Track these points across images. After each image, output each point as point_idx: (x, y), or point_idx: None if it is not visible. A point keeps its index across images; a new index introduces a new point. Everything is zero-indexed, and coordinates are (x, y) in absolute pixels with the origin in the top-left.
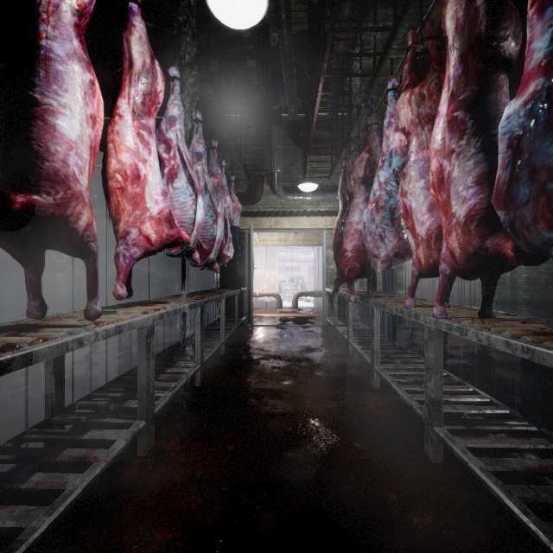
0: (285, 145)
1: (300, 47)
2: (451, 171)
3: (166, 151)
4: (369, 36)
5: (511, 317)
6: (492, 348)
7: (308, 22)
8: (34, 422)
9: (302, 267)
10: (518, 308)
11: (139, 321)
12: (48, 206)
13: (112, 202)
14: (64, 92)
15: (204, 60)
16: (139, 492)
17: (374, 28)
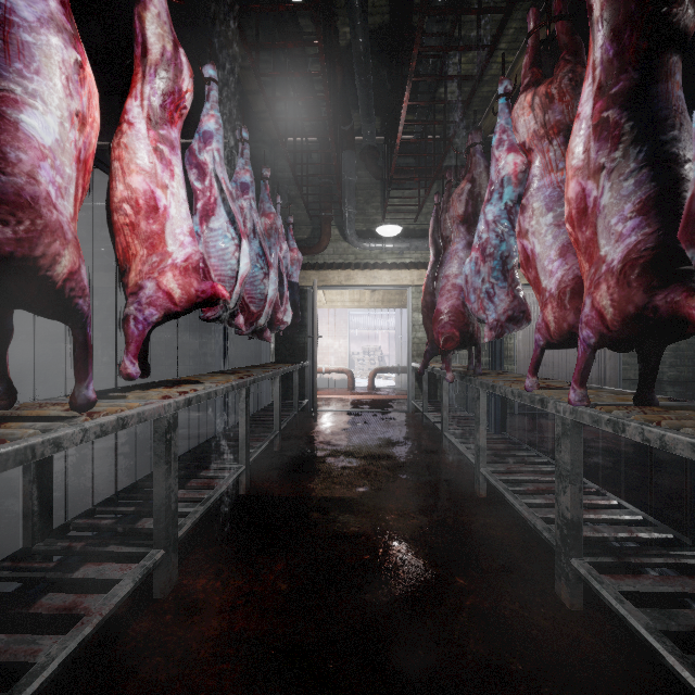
0: (359, 177)
1: (378, 47)
2: (598, 196)
3: (199, 178)
4: (469, 32)
5: (679, 404)
6: (631, 441)
7: (390, 10)
8: (15, 546)
9: (380, 335)
10: (662, 388)
11: (154, 410)
12: (5, 241)
13: (119, 243)
14: (34, 73)
15: (250, 56)
16: (151, 656)
17: (481, 9)
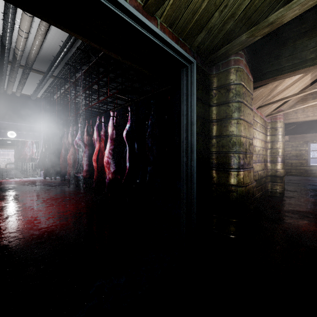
0: None
1: None
2: None
3: None
4: None
5: None
6: None
7: None
8: None
9: (10, 154)
10: None
11: None
12: None
13: None
14: None
15: None
16: None
17: None
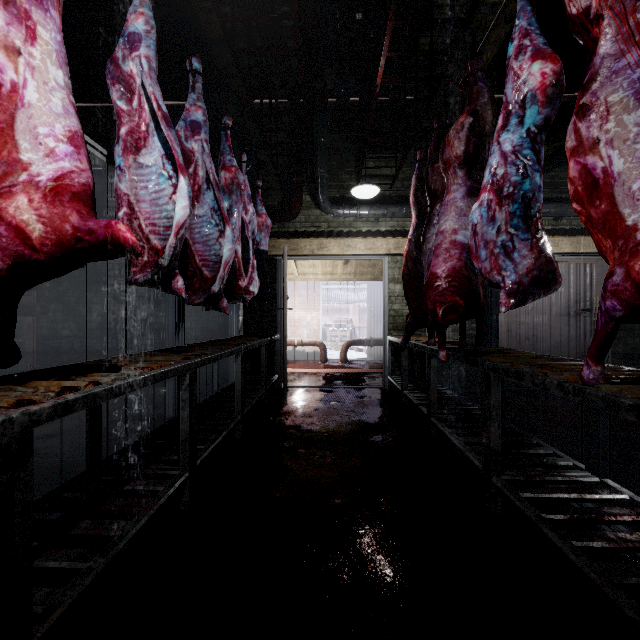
0: (332, 141)
1: None
2: None
3: (125, 99)
4: None
5: None
6: (639, 426)
7: None
8: None
9: (351, 309)
10: None
11: None
12: None
13: None
14: None
15: None
16: None
17: None
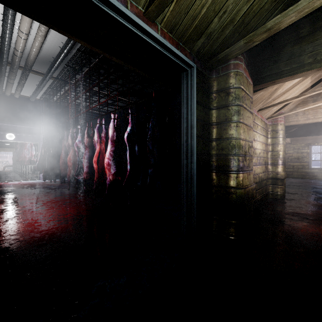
0: None
1: None
2: None
3: None
4: None
5: None
6: None
7: None
8: None
9: (8, 156)
10: None
11: None
12: None
13: None
14: None
15: None
16: None
17: None
